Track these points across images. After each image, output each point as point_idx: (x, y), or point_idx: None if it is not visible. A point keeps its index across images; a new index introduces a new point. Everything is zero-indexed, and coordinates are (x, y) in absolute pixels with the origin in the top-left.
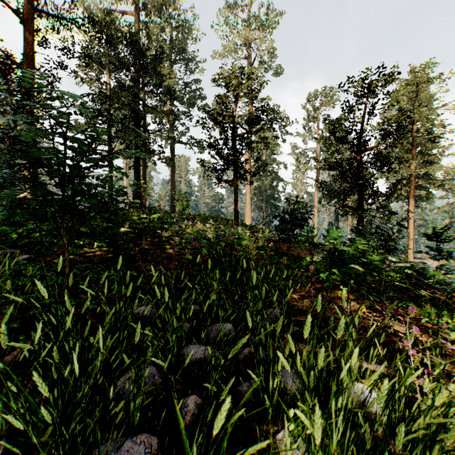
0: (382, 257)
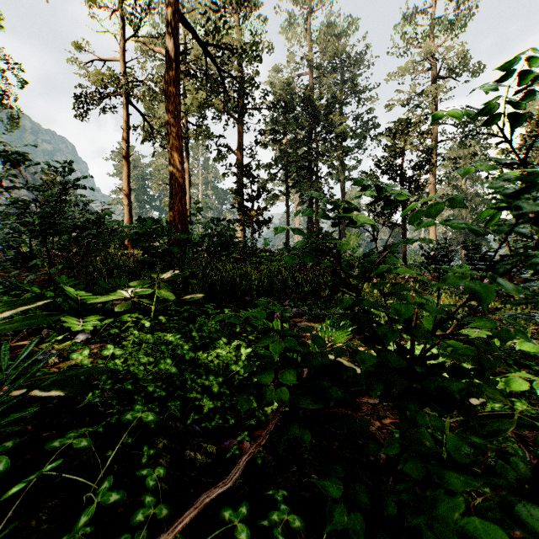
0: None
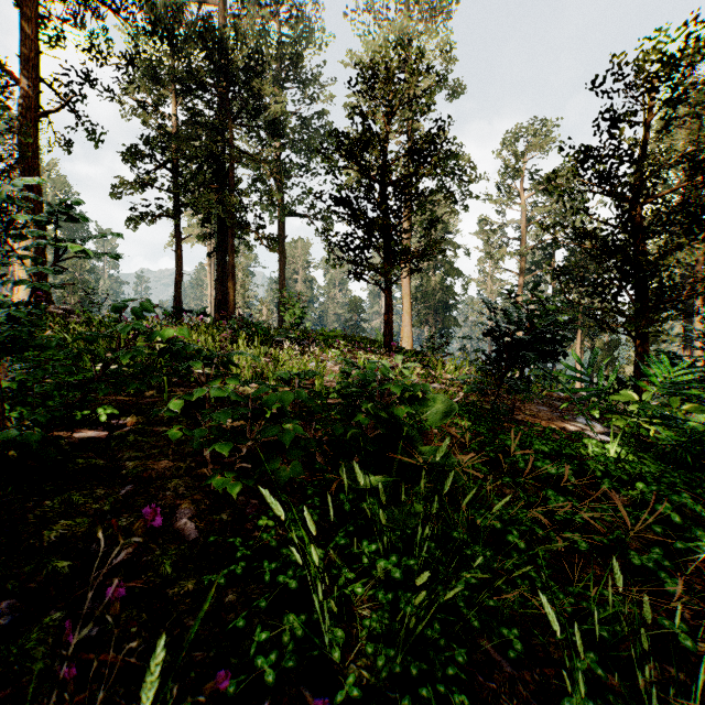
0: None
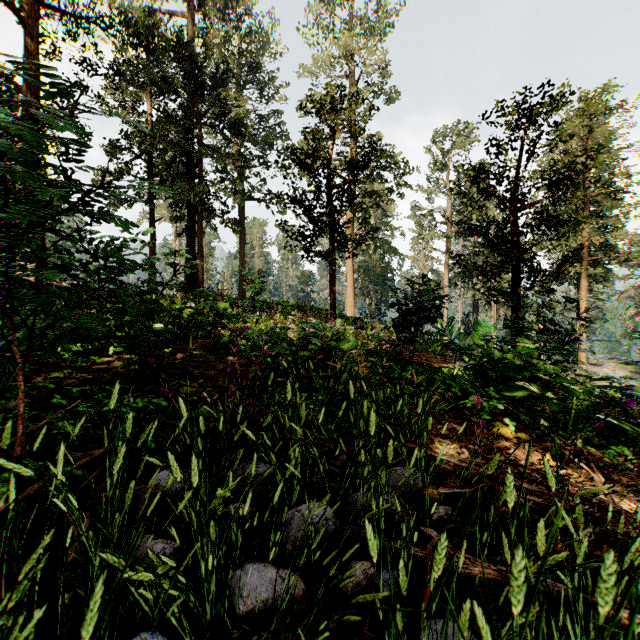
0: (558, 367)
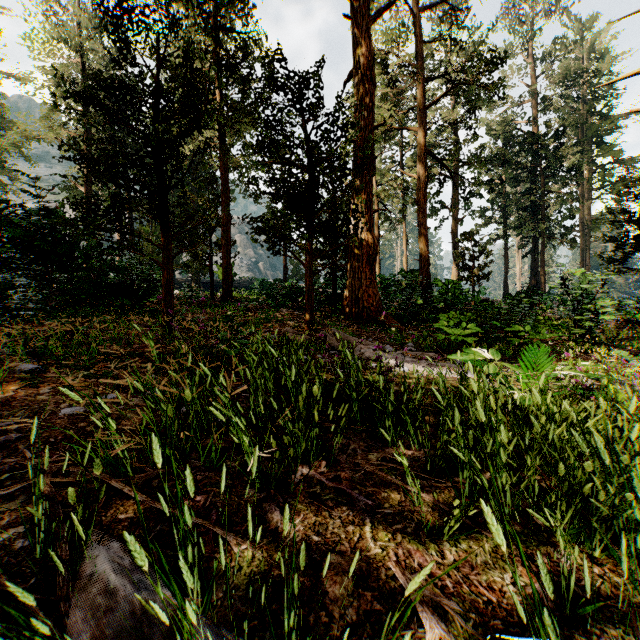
0: None
